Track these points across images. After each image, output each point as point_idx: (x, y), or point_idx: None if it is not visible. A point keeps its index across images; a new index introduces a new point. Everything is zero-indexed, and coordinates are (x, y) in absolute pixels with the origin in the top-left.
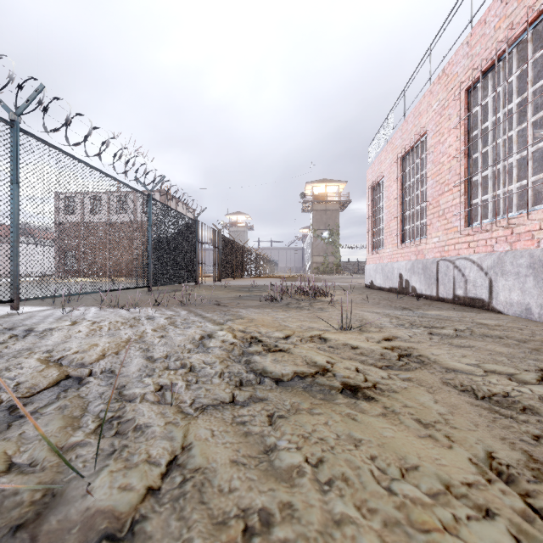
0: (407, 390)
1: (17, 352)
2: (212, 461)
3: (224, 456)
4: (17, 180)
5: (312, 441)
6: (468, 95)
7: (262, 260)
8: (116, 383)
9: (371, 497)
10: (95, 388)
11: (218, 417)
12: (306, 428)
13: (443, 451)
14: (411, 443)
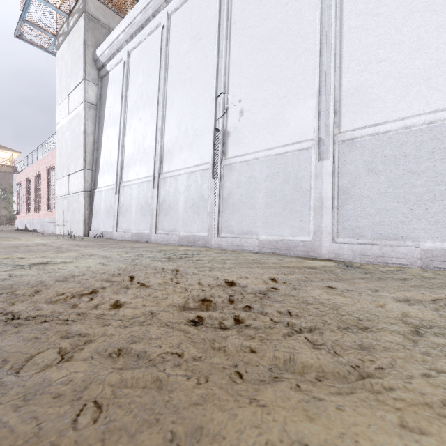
0: None
1: None
2: None
3: None
4: None
5: None
6: (37, 177)
7: None
8: None
9: None
10: None
11: None
12: None
13: None
14: None
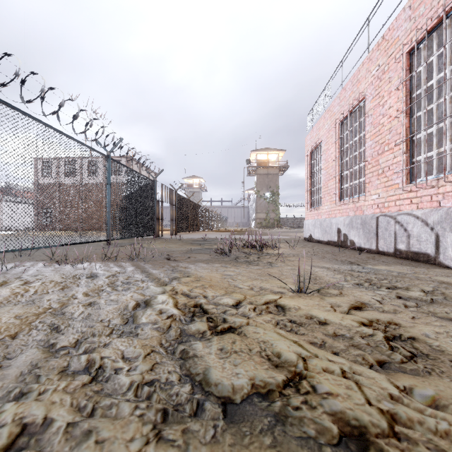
0: None
1: None
2: None
3: None
4: None
5: None
6: (410, 57)
7: (214, 216)
8: None
9: None
10: None
11: None
12: None
13: None
14: None
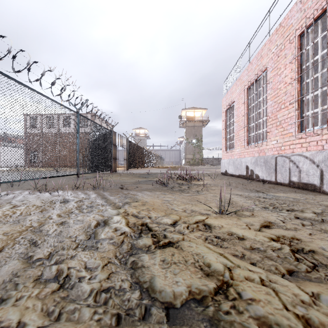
0: None
1: None
2: None
3: None
4: None
5: None
6: (301, 38)
7: (155, 156)
8: None
9: None
10: None
11: None
12: None
13: None
14: None
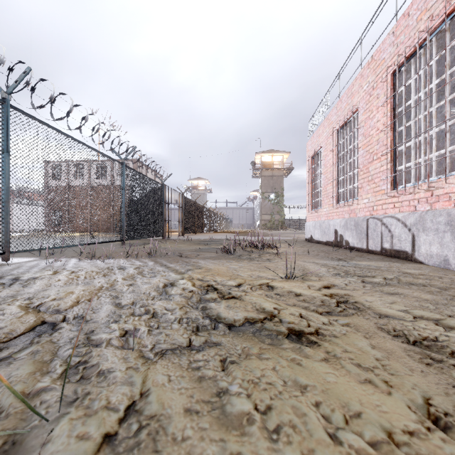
0: (346, 335)
1: (1, 299)
2: (167, 408)
3: (178, 403)
4: (7, 149)
5: (261, 387)
6: (394, 77)
7: (219, 217)
8: (86, 328)
9: (317, 447)
10: (66, 333)
11: (175, 362)
12: (256, 373)
13: (383, 397)
14: (352, 388)
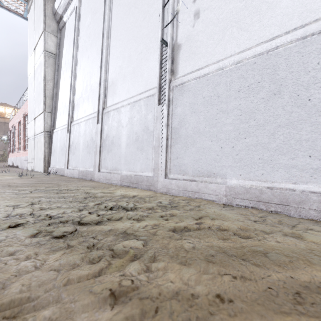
0: None
1: None
2: None
3: None
4: None
5: None
6: (19, 124)
7: None
8: None
9: None
10: None
11: None
12: None
13: None
14: None
